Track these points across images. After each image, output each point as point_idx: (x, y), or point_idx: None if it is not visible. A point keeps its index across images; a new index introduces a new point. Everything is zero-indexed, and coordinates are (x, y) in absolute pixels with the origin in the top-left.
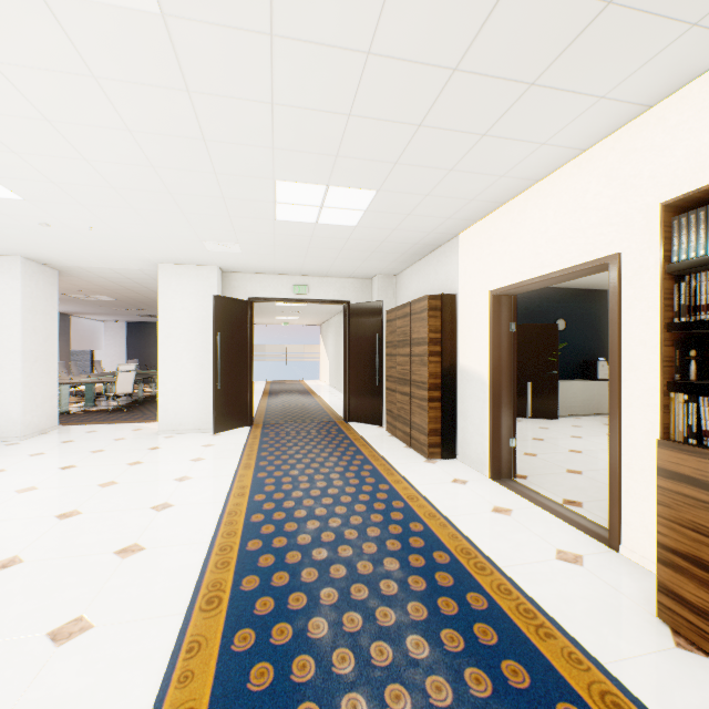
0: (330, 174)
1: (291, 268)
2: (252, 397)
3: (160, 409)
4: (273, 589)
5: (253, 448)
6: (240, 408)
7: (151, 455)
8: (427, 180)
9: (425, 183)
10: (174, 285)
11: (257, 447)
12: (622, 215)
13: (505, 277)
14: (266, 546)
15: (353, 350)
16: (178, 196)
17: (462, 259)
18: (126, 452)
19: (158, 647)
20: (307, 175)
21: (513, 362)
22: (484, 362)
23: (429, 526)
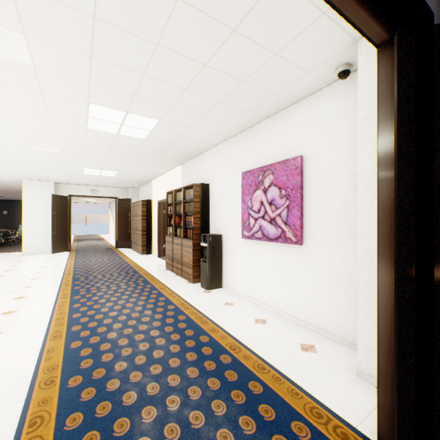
0: (102, 168)
1: (90, 184)
2: (70, 238)
3: (23, 244)
4: (84, 272)
5: (73, 256)
6: (65, 243)
7: (26, 260)
8: (132, 171)
9: (132, 172)
10: (31, 189)
11: (75, 255)
12: (173, 189)
13: (160, 197)
14: (82, 269)
15: (120, 218)
16: (47, 168)
17: (153, 189)
18: (12, 260)
19: (58, 278)
20: (94, 168)
21: (165, 222)
22: (157, 222)
23: (130, 264)
